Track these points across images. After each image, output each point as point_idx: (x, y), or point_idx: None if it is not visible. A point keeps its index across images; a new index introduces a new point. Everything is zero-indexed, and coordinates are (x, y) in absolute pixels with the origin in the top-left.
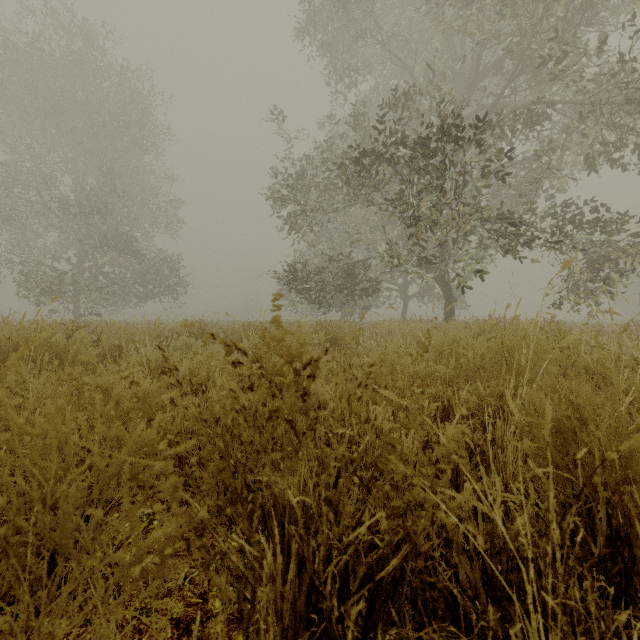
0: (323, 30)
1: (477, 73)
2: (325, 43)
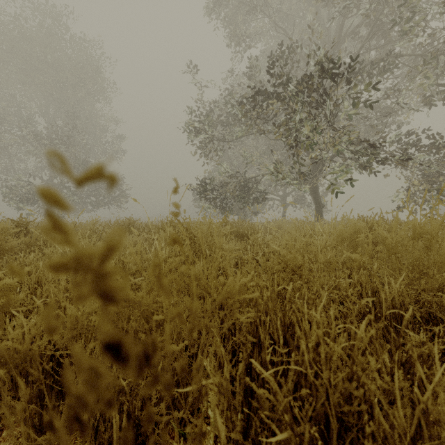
0: (225, 8)
1: (340, 37)
2: (227, 17)
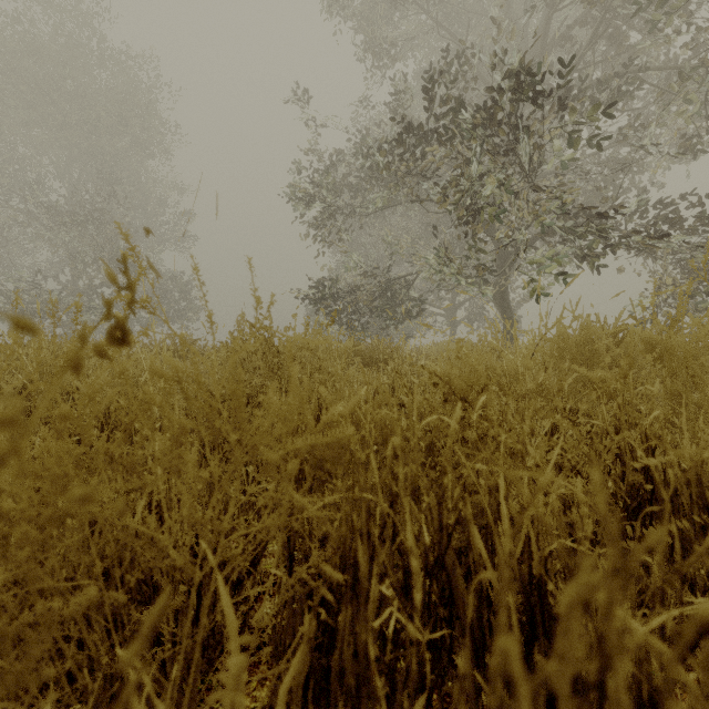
0: None
1: (544, 43)
2: (359, 14)
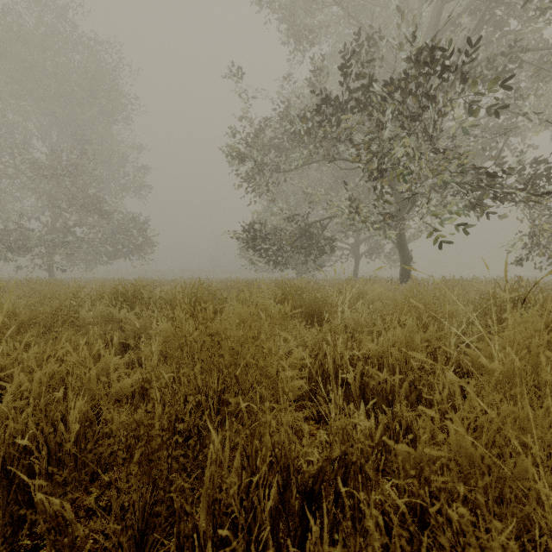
0: None
1: (436, 29)
2: (282, 6)
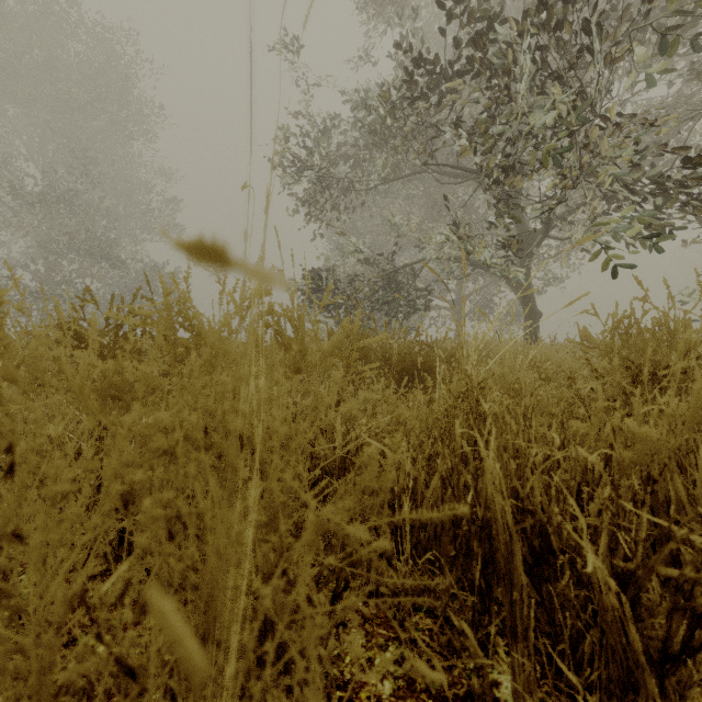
0: None
1: None
2: None
